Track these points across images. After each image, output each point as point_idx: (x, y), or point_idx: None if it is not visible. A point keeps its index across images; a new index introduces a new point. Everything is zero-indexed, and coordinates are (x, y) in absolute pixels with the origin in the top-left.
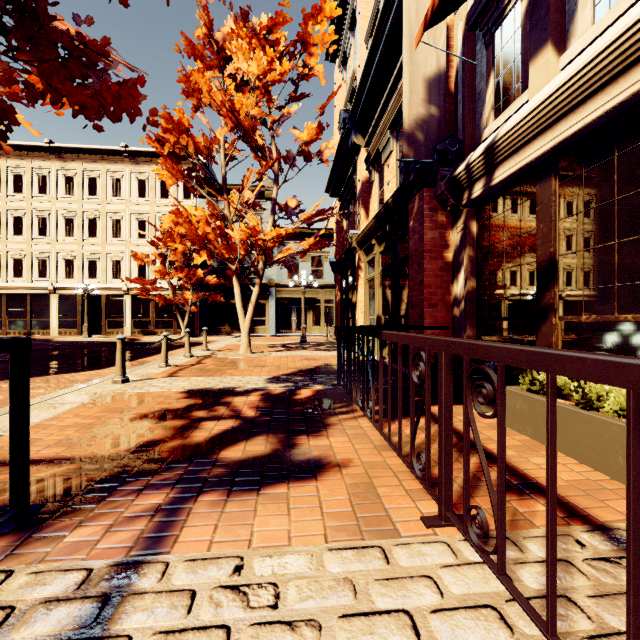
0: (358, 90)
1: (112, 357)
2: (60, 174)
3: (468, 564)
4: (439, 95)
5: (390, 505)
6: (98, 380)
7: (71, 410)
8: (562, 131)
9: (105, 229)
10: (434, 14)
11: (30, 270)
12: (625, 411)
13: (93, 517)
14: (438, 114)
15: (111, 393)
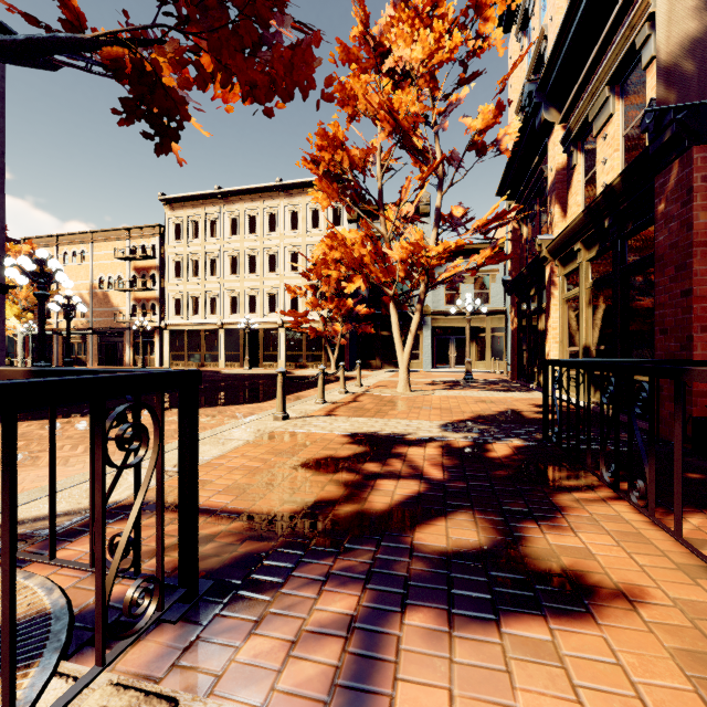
0: (554, 46)
1: (270, 390)
2: (226, 217)
3: None
4: None
5: None
6: (260, 415)
7: (238, 448)
8: None
9: (263, 265)
10: None
11: (204, 308)
12: None
13: (268, 617)
14: None
15: (273, 431)
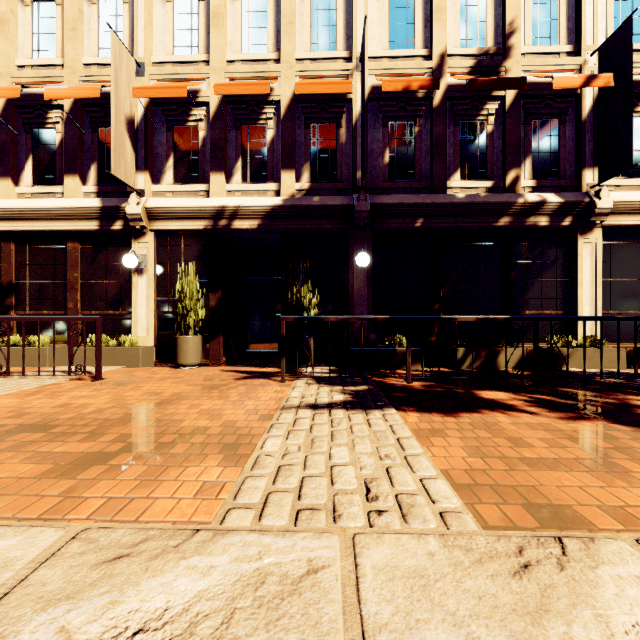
0: None
1: None
2: None
3: None
4: None
5: None
6: None
7: None
8: (18, 226)
9: None
10: None
11: None
12: (44, 345)
13: None
14: None
15: None
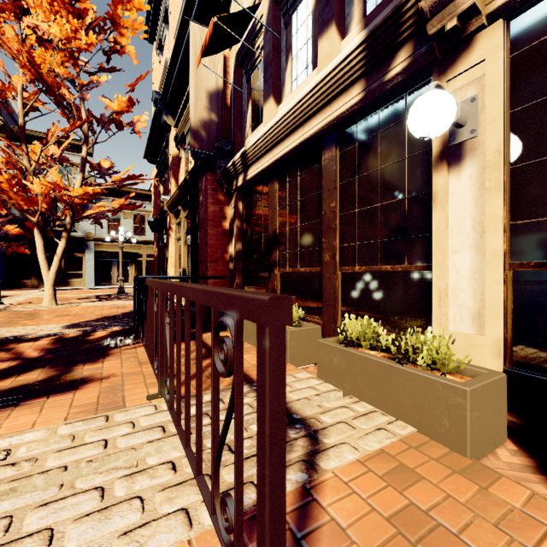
0: (166, 79)
1: None
2: None
3: (161, 412)
4: (218, 106)
5: (130, 394)
6: None
7: None
8: (276, 154)
9: None
10: (210, 47)
11: None
12: None
13: None
14: (217, 120)
15: None
